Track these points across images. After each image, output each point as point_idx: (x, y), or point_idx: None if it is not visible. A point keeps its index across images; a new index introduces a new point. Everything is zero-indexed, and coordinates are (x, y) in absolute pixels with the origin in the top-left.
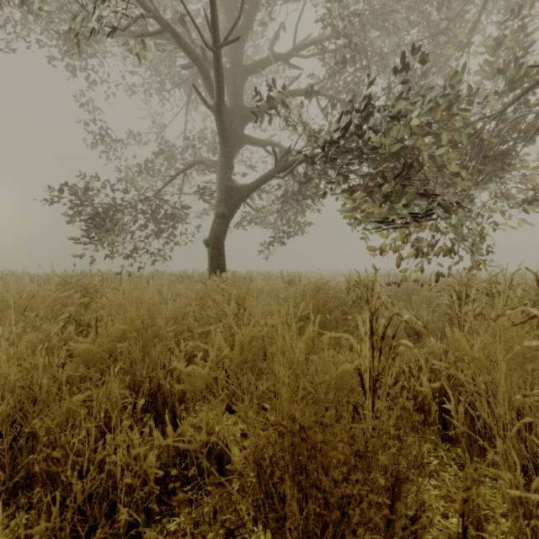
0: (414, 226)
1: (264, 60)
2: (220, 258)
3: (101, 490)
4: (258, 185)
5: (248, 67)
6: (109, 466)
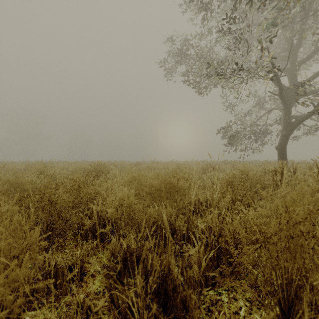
0: None
1: (311, 54)
2: (283, 154)
3: None
4: (305, 119)
5: (300, 62)
6: None
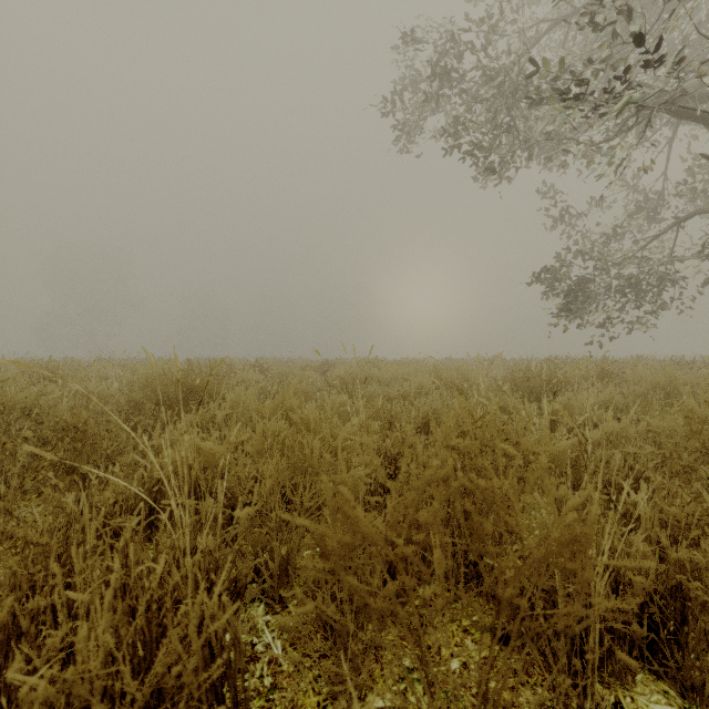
0: None
1: None
2: None
3: None
4: None
5: None
6: None
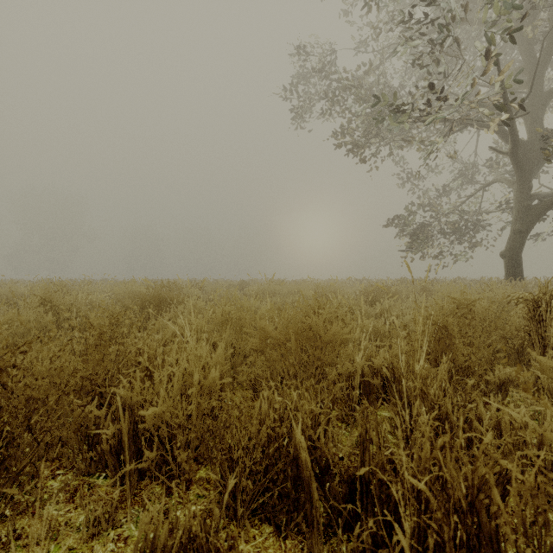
0: None
1: None
2: (516, 267)
3: None
4: None
5: (550, 92)
6: None
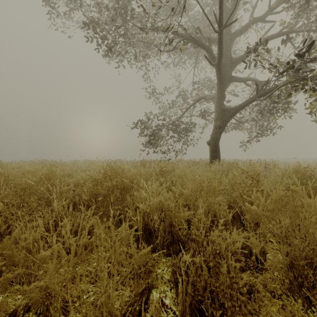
0: None
1: (246, 25)
2: (216, 152)
3: (213, 253)
4: (242, 105)
5: (235, 33)
6: (216, 244)
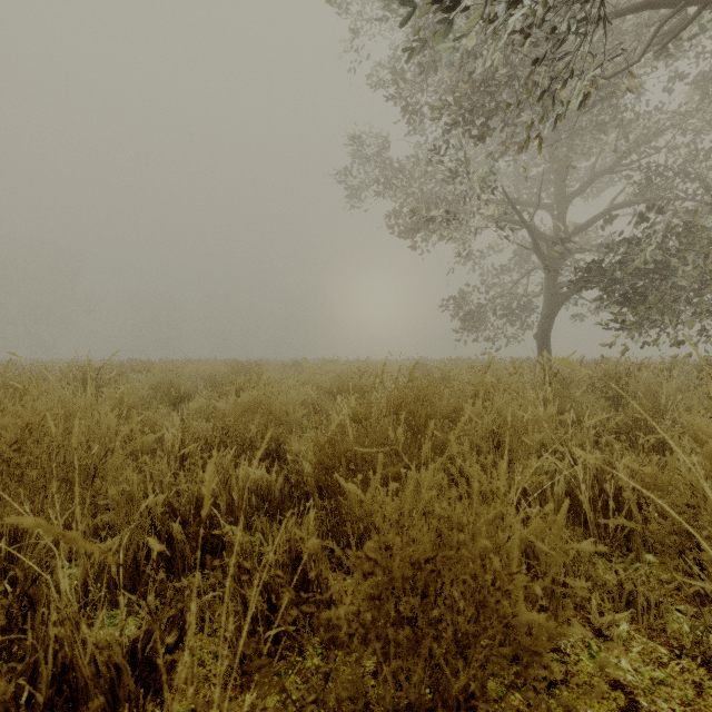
0: (647, 326)
1: (585, 185)
2: (545, 348)
3: None
4: (574, 290)
5: (570, 196)
6: None
